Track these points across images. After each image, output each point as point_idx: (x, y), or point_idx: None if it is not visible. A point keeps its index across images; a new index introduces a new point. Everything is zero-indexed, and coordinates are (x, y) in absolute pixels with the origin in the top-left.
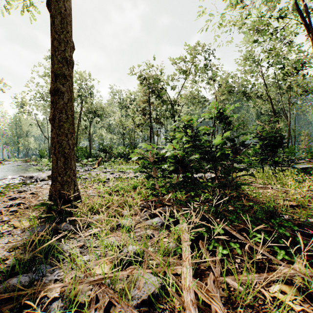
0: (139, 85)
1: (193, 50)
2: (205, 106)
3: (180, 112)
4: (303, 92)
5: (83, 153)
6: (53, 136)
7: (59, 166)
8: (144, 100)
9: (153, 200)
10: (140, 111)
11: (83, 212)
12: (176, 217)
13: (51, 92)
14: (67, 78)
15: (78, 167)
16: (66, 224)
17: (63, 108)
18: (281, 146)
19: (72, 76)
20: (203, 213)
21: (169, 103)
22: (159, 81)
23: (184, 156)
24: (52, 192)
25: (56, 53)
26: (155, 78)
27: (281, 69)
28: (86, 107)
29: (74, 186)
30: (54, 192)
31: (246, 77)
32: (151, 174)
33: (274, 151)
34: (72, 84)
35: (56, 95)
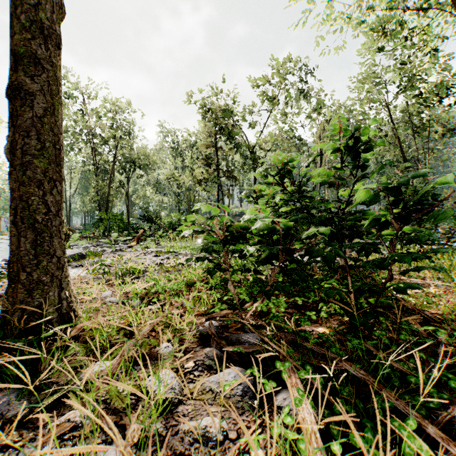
0: (201, 120)
1: (283, 67)
2: (300, 152)
3: (263, 161)
4: (446, 132)
5: (117, 224)
6: (12, 187)
7: (24, 250)
8: (209, 144)
9: (223, 314)
10: (202, 160)
11: (69, 352)
12: (273, 363)
13: (7, 92)
14: (43, 65)
15: (106, 244)
16: (9, 397)
17: (33, 127)
18: (430, 211)
19: (57, 63)
20: (342, 365)
21: (247, 147)
22: (232, 114)
23: (287, 228)
24: (8, 305)
25: (19, 9)
26: (225, 109)
27: (417, 96)
28: (122, 154)
29: (60, 290)
30: (8, 306)
31: (363, 108)
32: (220, 263)
33: (420, 220)
34: (55, 79)
35: (18, 99)
